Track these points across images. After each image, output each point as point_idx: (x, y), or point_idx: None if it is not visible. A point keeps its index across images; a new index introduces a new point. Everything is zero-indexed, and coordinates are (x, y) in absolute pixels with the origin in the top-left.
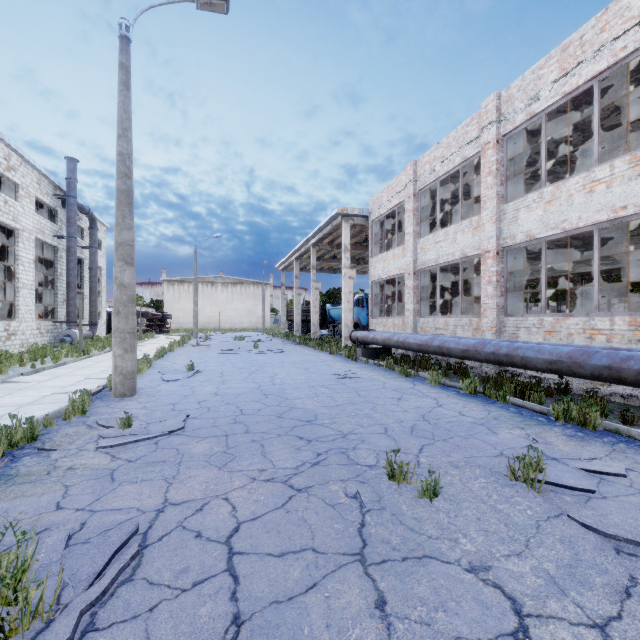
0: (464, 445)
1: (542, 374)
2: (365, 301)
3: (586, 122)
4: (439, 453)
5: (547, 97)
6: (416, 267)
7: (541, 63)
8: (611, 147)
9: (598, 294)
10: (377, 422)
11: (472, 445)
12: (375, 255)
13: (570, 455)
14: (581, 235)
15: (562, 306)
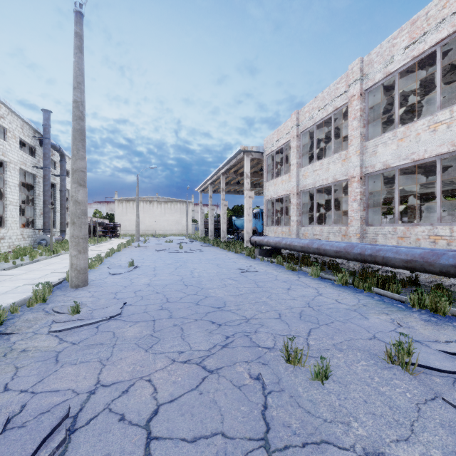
0: (343, 329)
1: (396, 269)
2: (261, 214)
3: (427, 80)
4: (324, 336)
5: (399, 60)
6: (299, 189)
7: (395, 34)
8: (445, 99)
9: (440, 209)
10: (273, 308)
11: (350, 329)
12: (268, 180)
13: (430, 338)
14: (424, 164)
15: (403, 218)
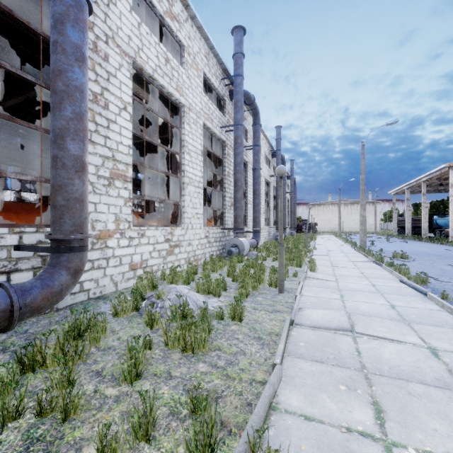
0: None
1: None
2: None
3: None
4: None
5: None
6: None
7: None
8: None
9: None
10: None
11: None
12: None
13: None
14: None
15: None
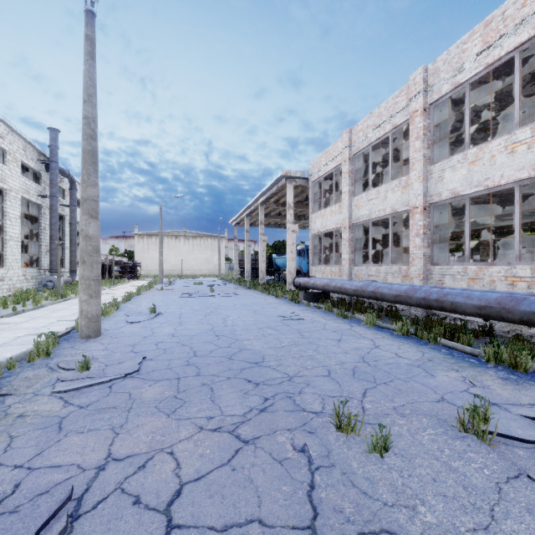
0: (405, 389)
1: (466, 317)
2: (306, 251)
3: (504, 92)
4: (382, 398)
5: (471, 68)
6: (351, 222)
7: (465, 38)
8: (524, 116)
9: (519, 245)
10: (320, 364)
11: (413, 389)
12: (315, 212)
13: (510, 400)
14: (499, 193)
15: (473, 256)
